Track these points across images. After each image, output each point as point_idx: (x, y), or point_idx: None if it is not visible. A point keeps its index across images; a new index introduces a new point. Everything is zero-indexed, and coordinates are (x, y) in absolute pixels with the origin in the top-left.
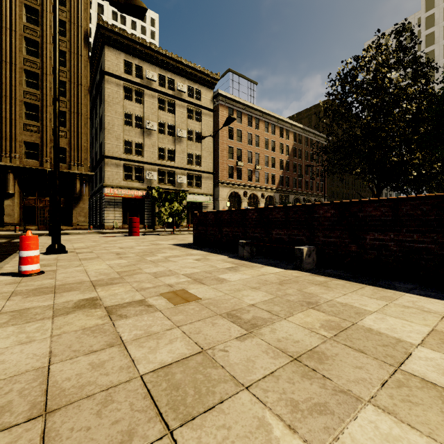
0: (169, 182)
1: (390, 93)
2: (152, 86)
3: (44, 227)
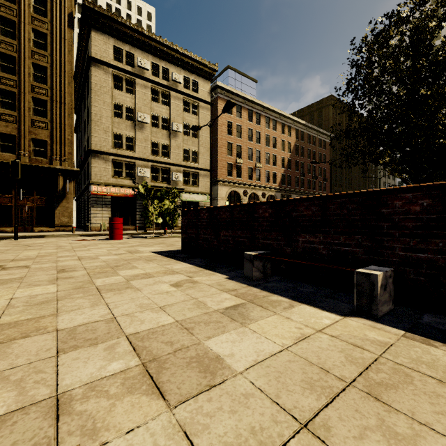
0: (163, 179)
1: (444, 50)
2: (145, 75)
3: (22, 229)
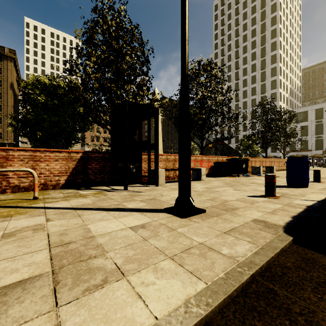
0: None
1: None
2: None
3: None
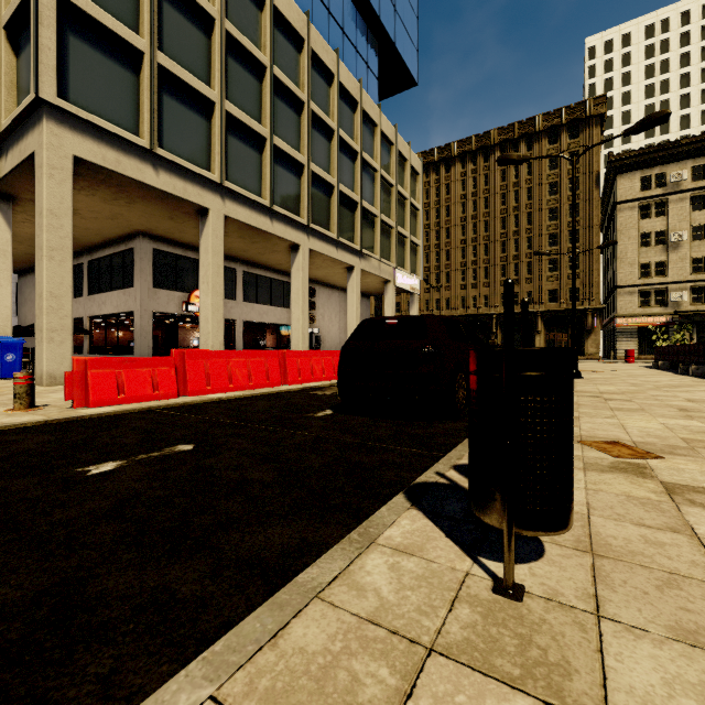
0: None
1: None
2: (681, 187)
3: None
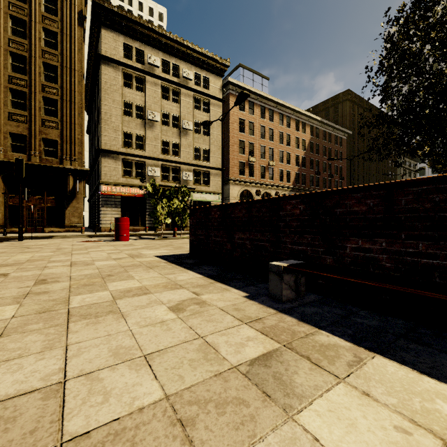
0: (174, 179)
1: None
2: (155, 72)
3: (33, 229)
